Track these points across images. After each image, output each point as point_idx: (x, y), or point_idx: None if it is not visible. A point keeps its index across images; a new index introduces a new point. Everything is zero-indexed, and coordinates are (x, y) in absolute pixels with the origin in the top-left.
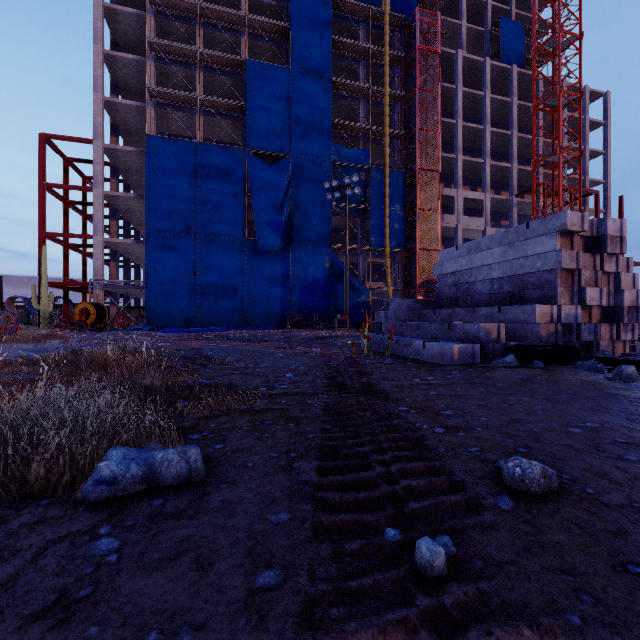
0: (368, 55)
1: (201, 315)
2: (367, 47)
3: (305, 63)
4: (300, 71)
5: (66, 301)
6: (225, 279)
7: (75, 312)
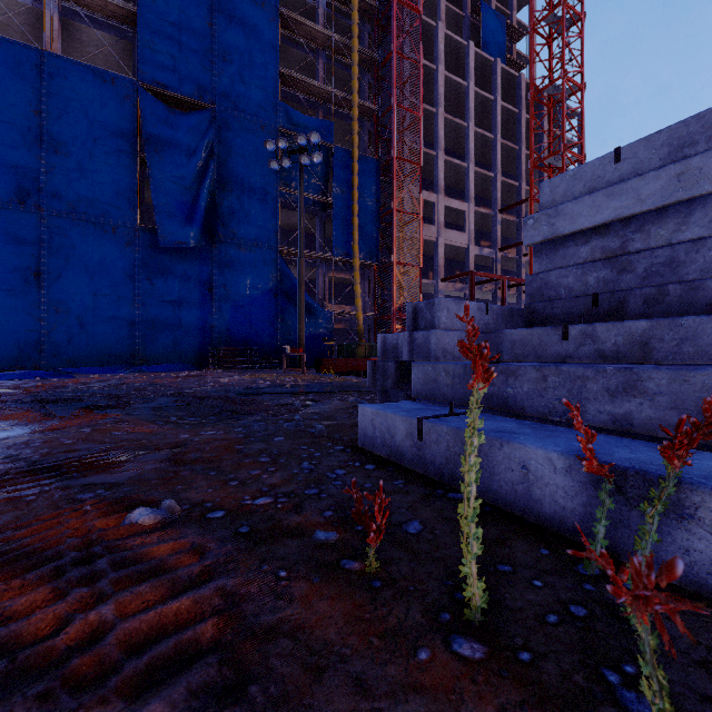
0: None
1: (50, 347)
2: None
3: None
4: None
5: None
6: (98, 288)
7: None
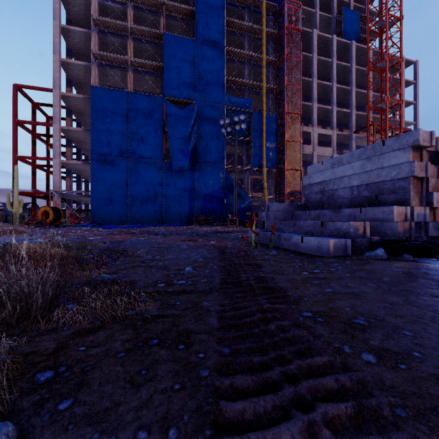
0: (251, 31)
1: (131, 216)
2: (250, 26)
3: (206, 36)
4: (202, 42)
5: (34, 206)
6: (148, 190)
7: (38, 213)
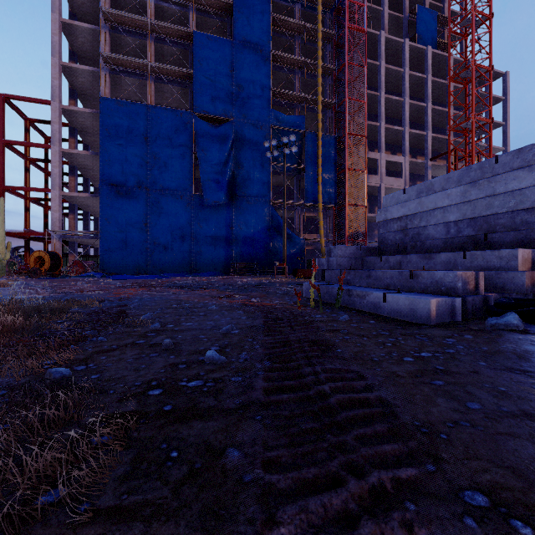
0: (303, 32)
1: (152, 263)
2: (302, 25)
3: (247, 36)
4: (242, 43)
5: (27, 250)
6: (174, 230)
7: (30, 260)
